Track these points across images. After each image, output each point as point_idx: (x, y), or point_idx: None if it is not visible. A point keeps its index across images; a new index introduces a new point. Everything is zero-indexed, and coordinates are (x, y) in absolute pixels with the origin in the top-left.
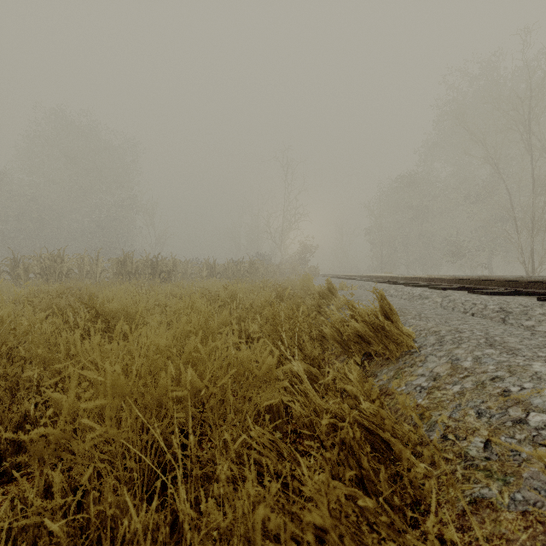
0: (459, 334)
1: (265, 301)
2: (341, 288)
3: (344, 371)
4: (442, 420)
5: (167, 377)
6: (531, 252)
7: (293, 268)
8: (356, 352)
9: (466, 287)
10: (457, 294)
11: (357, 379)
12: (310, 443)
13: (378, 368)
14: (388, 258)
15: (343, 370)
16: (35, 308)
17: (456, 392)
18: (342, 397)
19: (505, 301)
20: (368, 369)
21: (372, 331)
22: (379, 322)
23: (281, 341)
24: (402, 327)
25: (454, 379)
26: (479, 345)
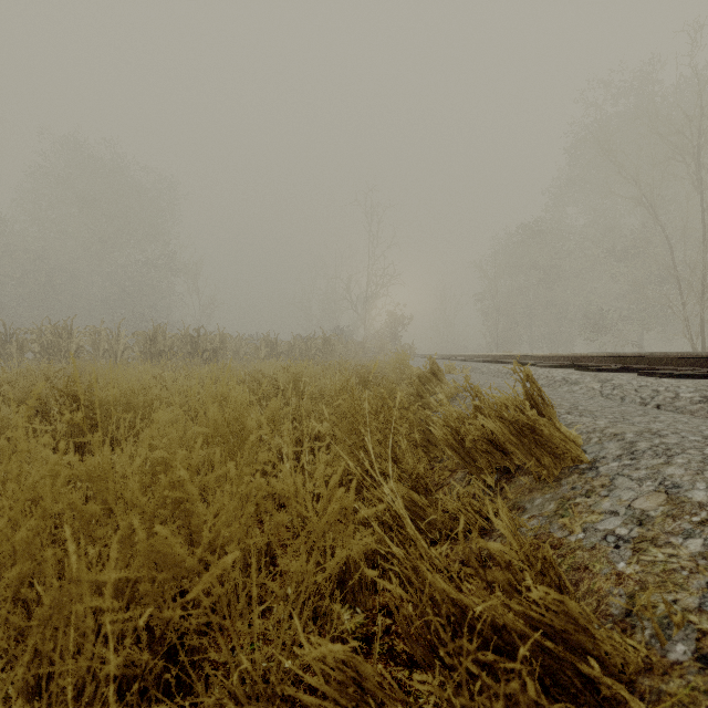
0: (660, 439)
1: (341, 387)
2: (448, 371)
3: (469, 501)
4: (684, 614)
5: (118, 538)
6: (701, 323)
7: (380, 346)
8: (486, 468)
9: (631, 368)
10: (623, 378)
11: (508, 528)
12: (424, 677)
13: (525, 496)
14: (506, 333)
15: (467, 499)
16: (5, 397)
17: (699, 554)
18: (483, 568)
19: (707, 386)
20: (507, 496)
21: (514, 433)
22: (525, 419)
23: (365, 449)
24: (560, 426)
25: (682, 524)
26: (707, 460)
